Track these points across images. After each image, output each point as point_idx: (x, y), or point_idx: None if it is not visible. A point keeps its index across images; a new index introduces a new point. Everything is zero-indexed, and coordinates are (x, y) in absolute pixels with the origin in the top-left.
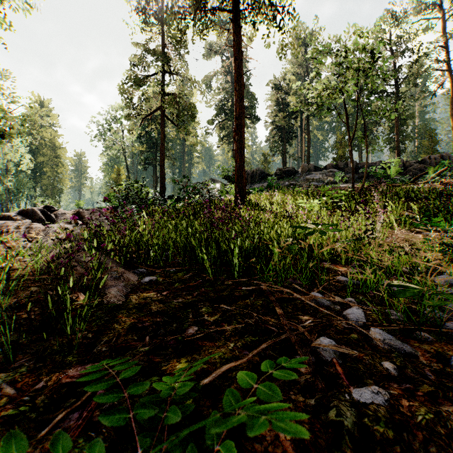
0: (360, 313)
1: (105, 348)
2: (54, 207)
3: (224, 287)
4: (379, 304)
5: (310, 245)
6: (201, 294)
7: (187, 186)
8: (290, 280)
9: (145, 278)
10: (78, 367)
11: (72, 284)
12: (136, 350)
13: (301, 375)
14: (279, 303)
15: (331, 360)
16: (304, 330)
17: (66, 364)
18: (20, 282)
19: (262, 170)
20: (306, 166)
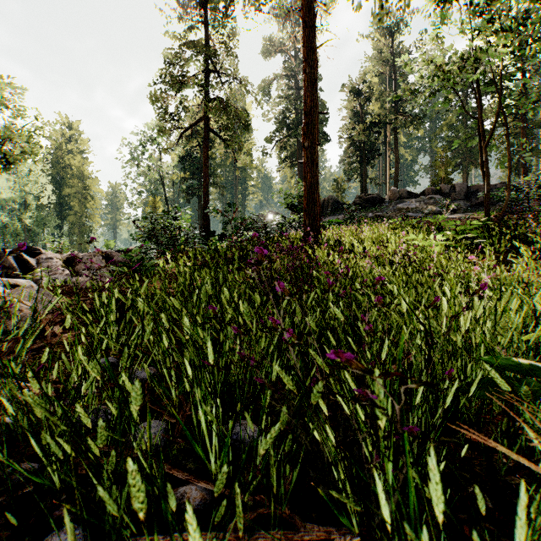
0: None
1: None
2: (39, 249)
3: None
4: None
5: None
6: None
7: (236, 218)
8: None
9: None
10: None
11: None
12: None
13: None
14: None
15: None
16: None
17: None
18: None
19: (337, 198)
20: (396, 192)
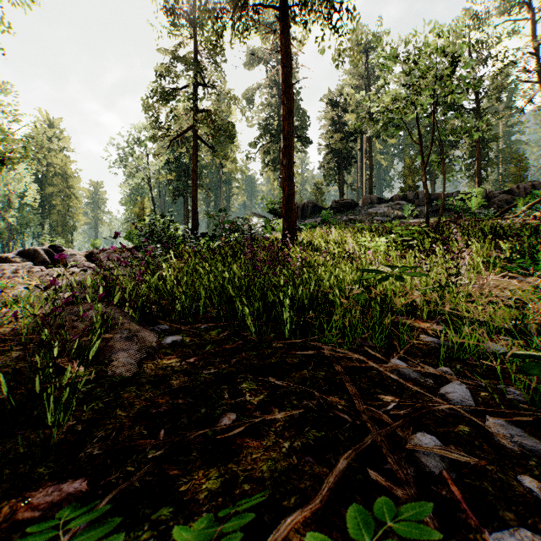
0: (465, 391)
1: (97, 450)
2: (61, 247)
3: (271, 351)
4: (485, 376)
5: (382, 294)
6: (241, 361)
7: (225, 221)
8: (359, 341)
9: (167, 338)
10: (49, 487)
11: (57, 351)
12: (142, 455)
13: (398, 503)
14: (348, 374)
15: (440, 474)
16: (396, 425)
17: (33, 480)
18: (0, 344)
19: (315, 202)
20: (367, 198)
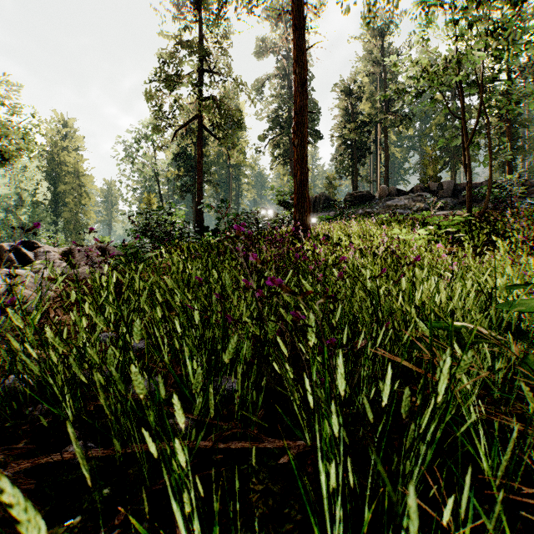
0: None
1: None
2: (37, 243)
3: None
4: None
5: None
6: None
7: (229, 214)
8: None
9: None
10: None
11: None
12: None
13: None
14: None
15: None
16: None
17: None
18: None
19: (328, 195)
20: (385, 189)
